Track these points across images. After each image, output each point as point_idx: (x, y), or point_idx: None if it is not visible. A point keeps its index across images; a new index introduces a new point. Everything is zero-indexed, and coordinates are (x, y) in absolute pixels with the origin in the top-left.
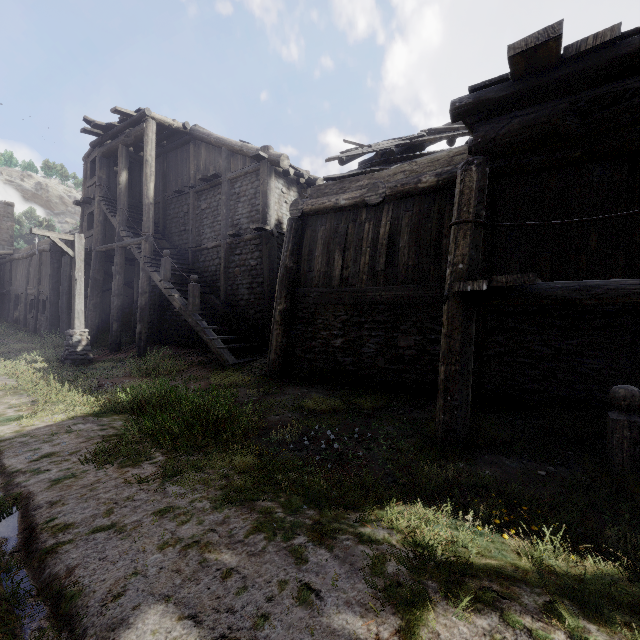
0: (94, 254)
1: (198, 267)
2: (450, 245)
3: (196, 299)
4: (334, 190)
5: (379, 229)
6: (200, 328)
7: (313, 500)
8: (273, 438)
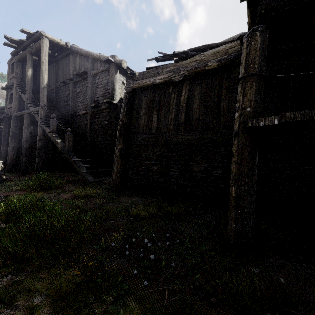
0: (12, 117)
1: (75, 125)
2: (238, 95)
3: (70, 143)
4: (152, 74)
5: (180, 97)
6: (72, 160)
7: None
8: (102, 245)
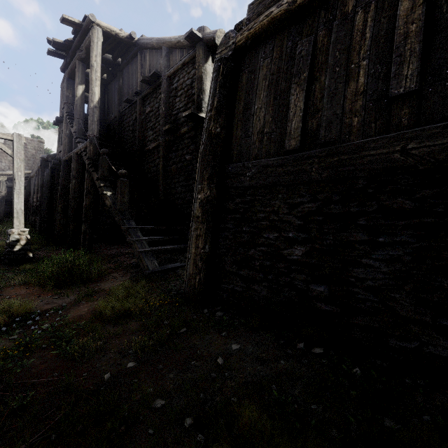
0: (62, 163)
1: (143, 169)
2: None
3: (124, 196)
4: None
5: (393, 10)
6: (124, 228)
7: None
8: None
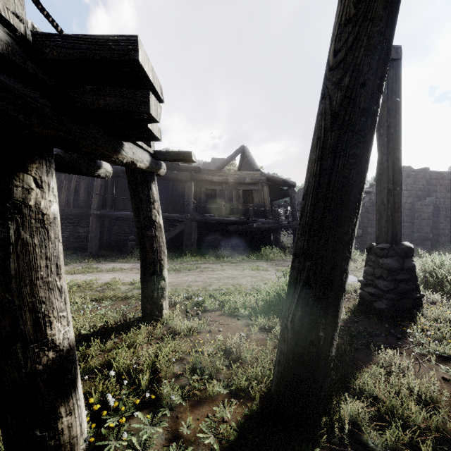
0: None
1: None
2: (93, 199)
3: None
4: None
5: (71, 184)
6: None
7: None
8: None
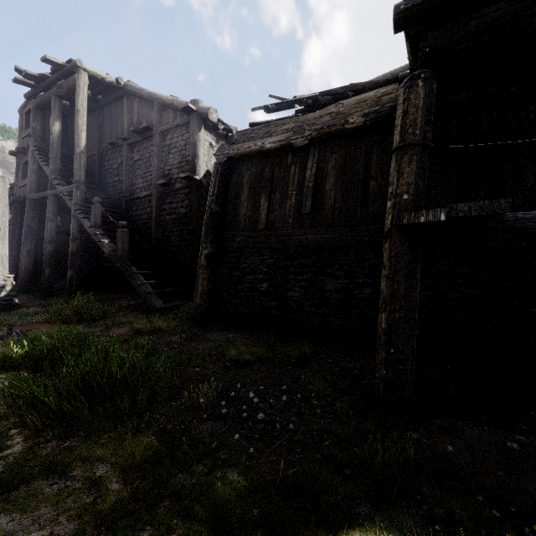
0: (28, 202)
1: (131, 215)
2: (391, 174)
3: (125, 245)
4: (260, 134)
5: (305, 172)
6: (128, 273)
7: None
8: (185, 402)
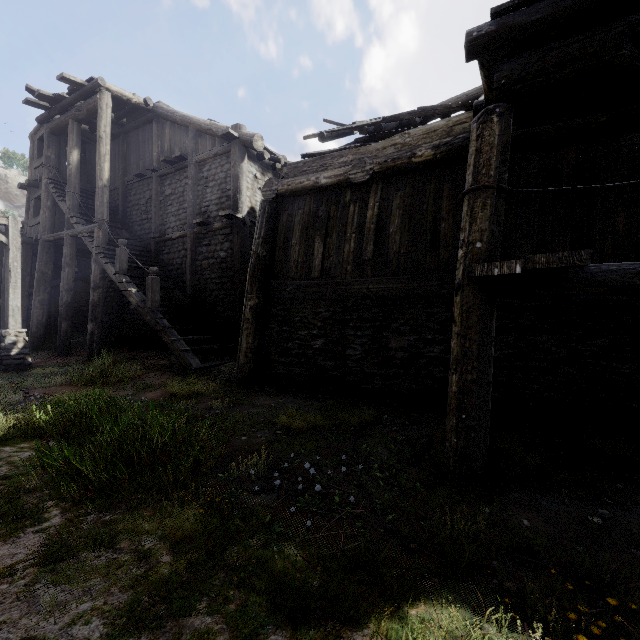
0: (41, 244)
1: (162, 260)
2: (463, 219)
3: (156, 294)
4: (314, 167)
5: (366, 212)
6: (160, 327)
7: (282, 609)
8: (233, 473)
